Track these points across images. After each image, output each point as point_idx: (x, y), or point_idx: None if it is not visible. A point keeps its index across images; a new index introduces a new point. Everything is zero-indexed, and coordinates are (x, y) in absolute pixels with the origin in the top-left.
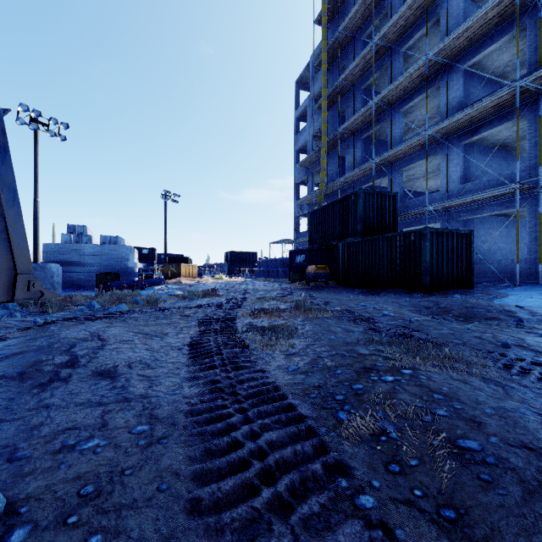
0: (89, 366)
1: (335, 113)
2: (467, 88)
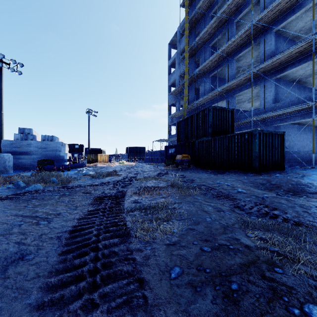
0: None
1: (193, 62)
2: (276, 44)
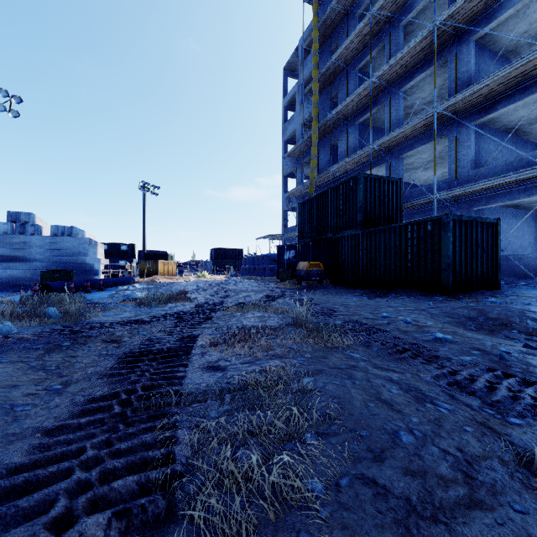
0: None
1: (327, 99)
2: (477, 62)
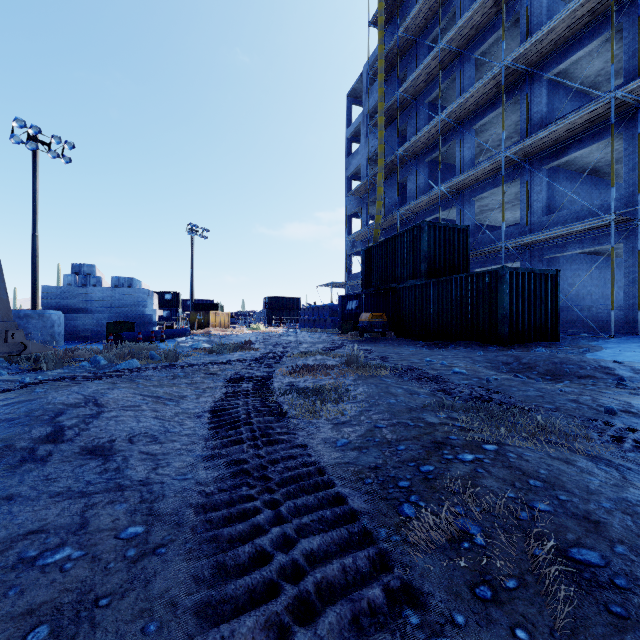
0: (77, 440)
1: (394, 132)
2: (551, 101)
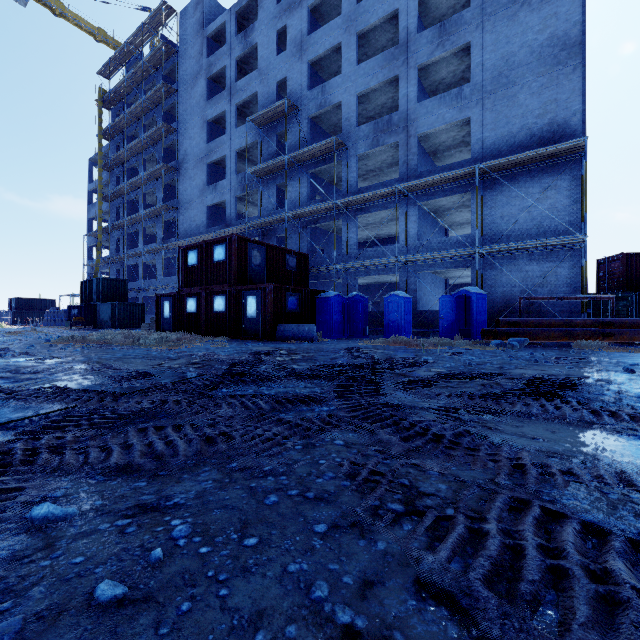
0: None
1: (115, 207)
2: (170, 229)
